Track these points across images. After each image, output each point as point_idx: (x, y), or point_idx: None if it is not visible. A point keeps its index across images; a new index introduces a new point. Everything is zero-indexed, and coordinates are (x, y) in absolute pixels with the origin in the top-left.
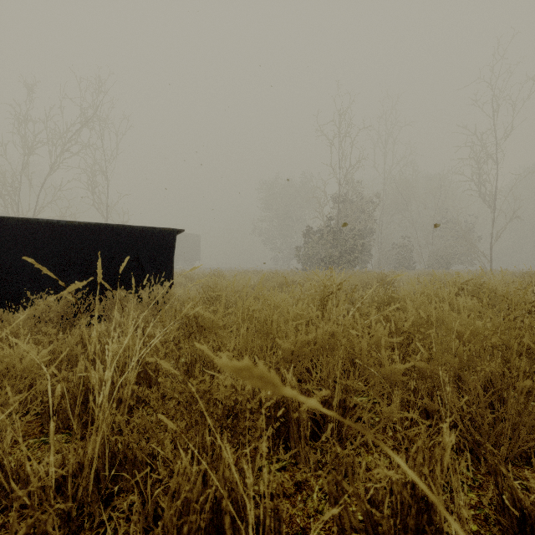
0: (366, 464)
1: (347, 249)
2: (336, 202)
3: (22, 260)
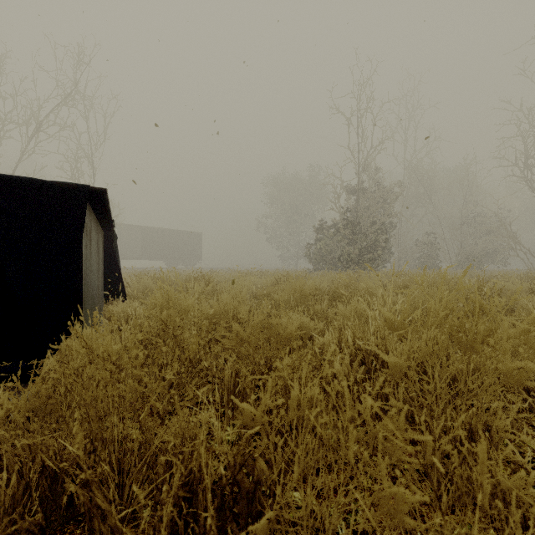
0: None
1: (368, 246)
2: (353, 192)
3: None
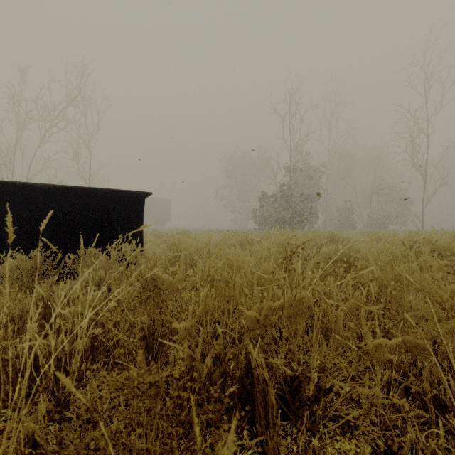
0: (345, 454)
1: (297, 211)
2: (288, 171)
3: (0, 220)
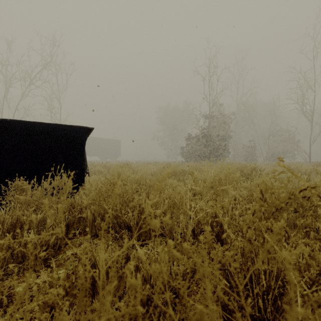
0: None
1: (215, 148)
2: (207, 118)
3: None
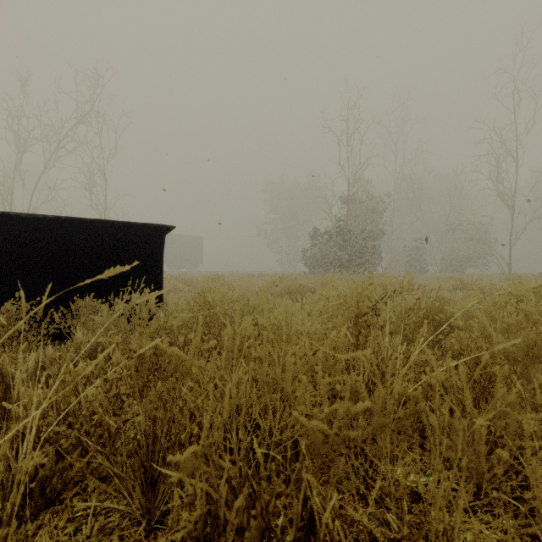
0: None
1: (357, 251)
2: (345, 202)
3: None
